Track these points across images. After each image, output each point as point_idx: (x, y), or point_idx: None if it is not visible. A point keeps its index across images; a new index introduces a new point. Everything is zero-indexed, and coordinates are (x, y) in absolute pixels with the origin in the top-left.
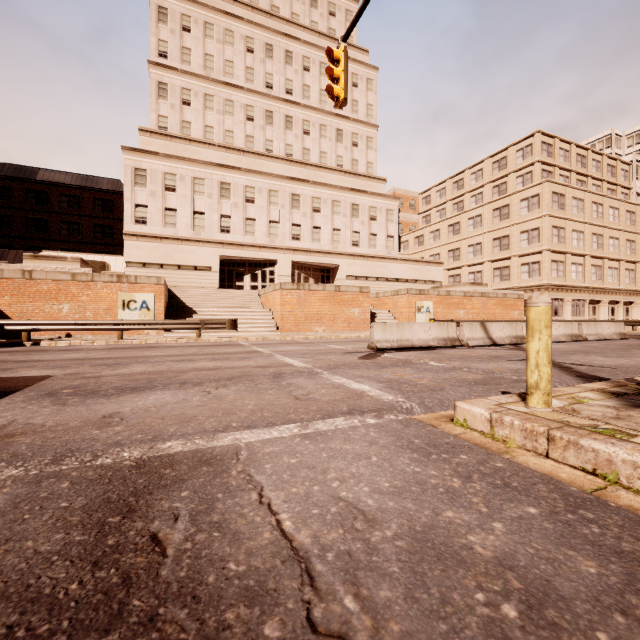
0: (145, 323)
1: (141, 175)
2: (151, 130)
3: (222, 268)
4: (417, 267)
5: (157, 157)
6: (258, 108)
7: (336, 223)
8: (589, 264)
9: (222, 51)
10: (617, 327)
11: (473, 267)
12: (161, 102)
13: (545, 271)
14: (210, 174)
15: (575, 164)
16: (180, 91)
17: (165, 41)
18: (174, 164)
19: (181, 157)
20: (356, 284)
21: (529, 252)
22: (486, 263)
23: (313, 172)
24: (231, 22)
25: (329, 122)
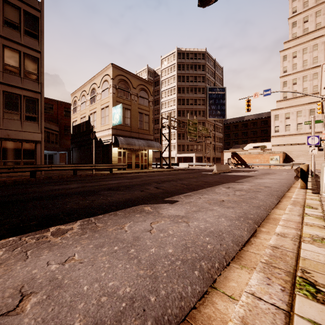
0: (276, 164)
1: (276, 117)
2: (280, 100)
3: None
4: None
5: (282, 109)
6: None
7: None
8: None
9: (311, 55)
10: None
11: None
12: (284, 88)
13: None
14: (304, 108)
15: None
16: (292, 81)
17: (285, 66)
18: (289, 109)
19: (291, 106)
20: None
21: None
22: None
23: None
24: (316, 41)
25: None
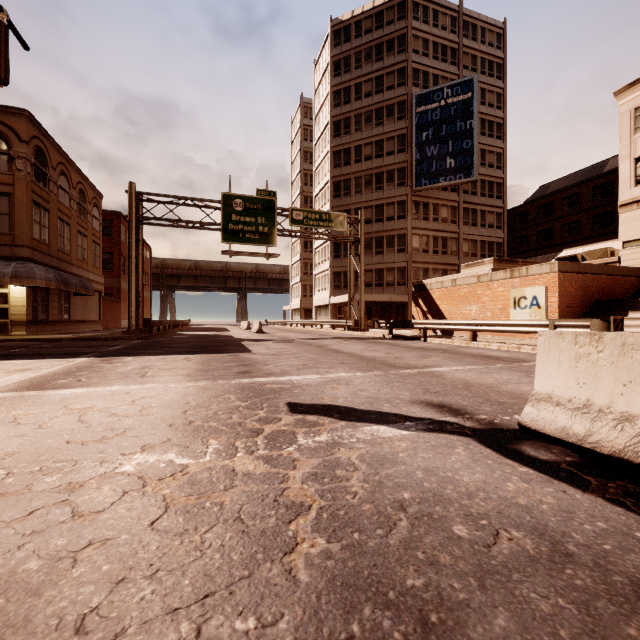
0: (488, 324)
1: None
2: None
3: None
4: None
5: None
6: None
7: None
8: None
9: None
10: None
11: None
12: None
13: None
14: None
15: None
16: None
17: None
18: None
19: None
20: None
21: None
22: None
23: None
24: None
25: None
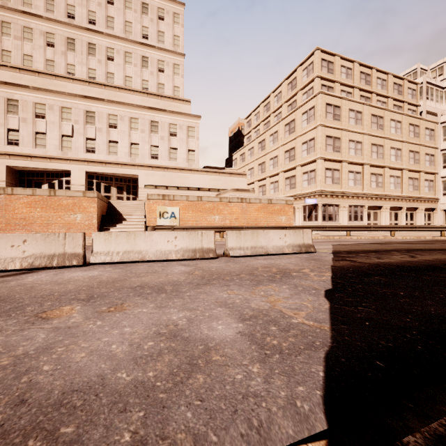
0: None
1: None
2: None
3: (22, 178)
4: (219, 178)
5: None
6: (59, 35)
7: (133, 138)
8: (368, 172)
9: None
10: (298, 237)
11: (273, 178)
12: None
13: (318, 178)
14: None
15: (358, 81)
16: None
17: None
18: None
19: None
20: (155, 192)
21: (307, 161)
22: (280, 173)
23: (114, 93)
24: None
25: (134, 50)
